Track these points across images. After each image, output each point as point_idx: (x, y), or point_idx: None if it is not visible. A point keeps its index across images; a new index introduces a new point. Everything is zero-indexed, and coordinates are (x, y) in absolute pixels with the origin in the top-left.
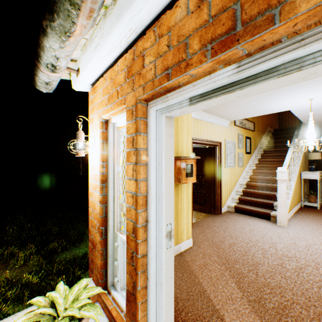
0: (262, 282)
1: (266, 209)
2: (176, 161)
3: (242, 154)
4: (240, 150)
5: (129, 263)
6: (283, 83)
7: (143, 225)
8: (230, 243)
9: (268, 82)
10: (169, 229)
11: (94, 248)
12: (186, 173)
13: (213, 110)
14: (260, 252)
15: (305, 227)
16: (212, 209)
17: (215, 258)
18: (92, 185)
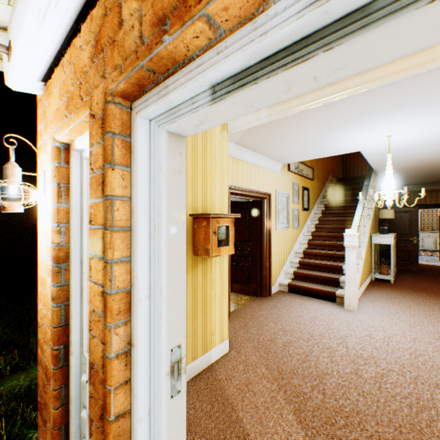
0: (332, 407)
1: (330, 286)
2: (203, 221)
3: (298, 211)
4: (296, 206)
5: (99, 426)
6: (429, 30)
7: (123, 351)
8: (284, 342)
9: (400, 21)
10: (177, 357)
11: (48, 383)
12: (218, 240)
13: (260, 146)
14: (327, 353)
15: (380, 309)
16: (258, 289)
17: (262, 370)
18: (45, 265)
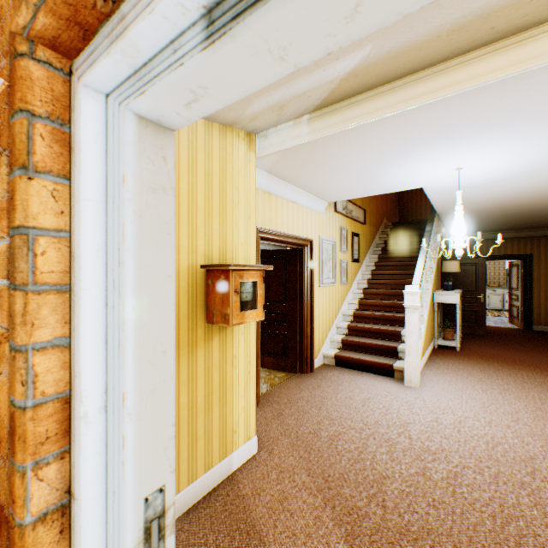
0: (396, 526)
1: (387, 357)
2: (220, 276)
3: (346, 263)
4: (344, 256)
5: None
6: None
7: (59, 505)
8: (330, 434)
9: None
10: (157, 510)
11: None
12: (242, 301)
13: (299, 177)
14: (385, 448)
15: (447, 385)
16: (297, 363)
17: (302, 477)
18: None
